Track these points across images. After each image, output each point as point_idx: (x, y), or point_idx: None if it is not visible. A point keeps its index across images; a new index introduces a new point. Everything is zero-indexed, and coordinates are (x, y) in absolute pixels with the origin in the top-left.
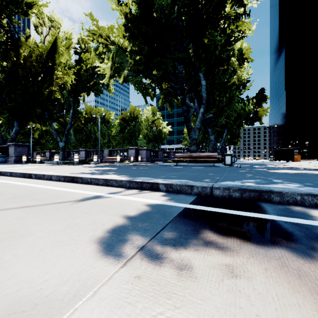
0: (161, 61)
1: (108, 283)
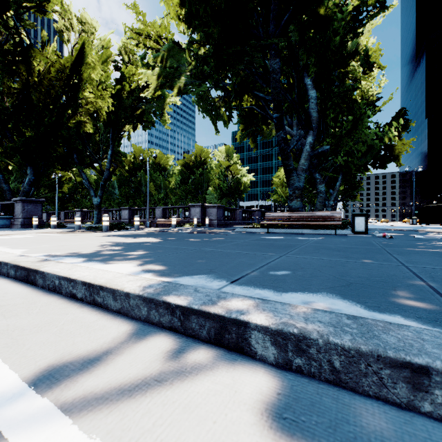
0: (242, 50)
1: None
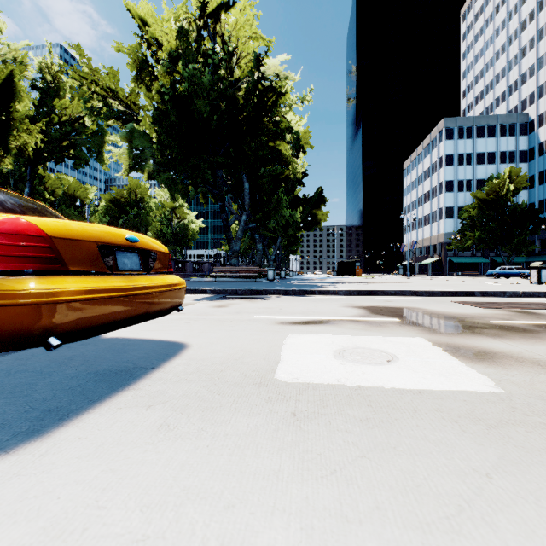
0: (198, 166)
1: (205, 301)
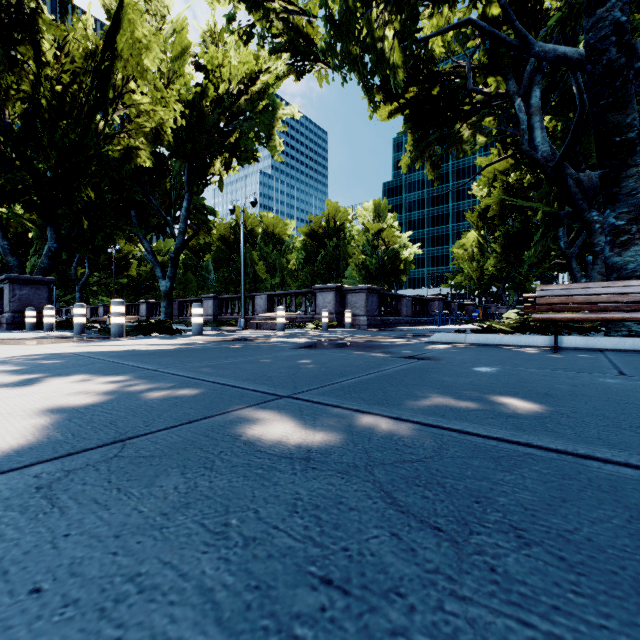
0: None
1: None
